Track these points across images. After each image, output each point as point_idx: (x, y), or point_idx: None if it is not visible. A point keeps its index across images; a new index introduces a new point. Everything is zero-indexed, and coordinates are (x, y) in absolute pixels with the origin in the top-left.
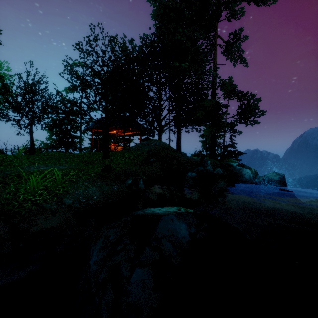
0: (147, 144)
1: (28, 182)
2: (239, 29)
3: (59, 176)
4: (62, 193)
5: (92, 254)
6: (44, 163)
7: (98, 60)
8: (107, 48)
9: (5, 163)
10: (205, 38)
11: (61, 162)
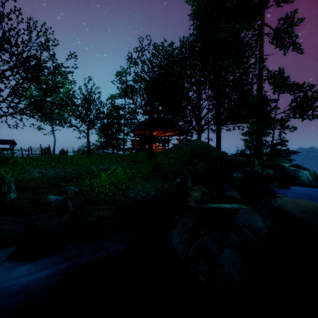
0: (188, 144)
1: (97, 178)
2: (292, 11)
3: (121, 173)
4: (125, 188)
5: (171, 237)
6: (101, 162)
7: (144, 68)
8: (154, 57)
9: (74, 162)
10: (250, 28)
11: (114, 162)
